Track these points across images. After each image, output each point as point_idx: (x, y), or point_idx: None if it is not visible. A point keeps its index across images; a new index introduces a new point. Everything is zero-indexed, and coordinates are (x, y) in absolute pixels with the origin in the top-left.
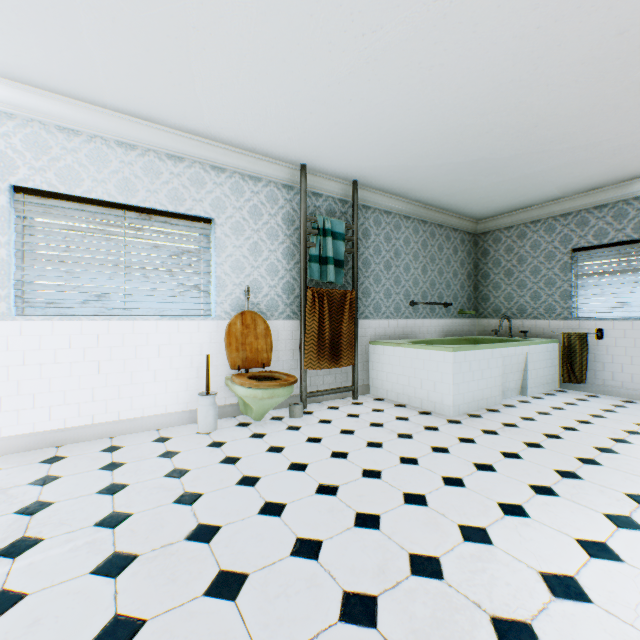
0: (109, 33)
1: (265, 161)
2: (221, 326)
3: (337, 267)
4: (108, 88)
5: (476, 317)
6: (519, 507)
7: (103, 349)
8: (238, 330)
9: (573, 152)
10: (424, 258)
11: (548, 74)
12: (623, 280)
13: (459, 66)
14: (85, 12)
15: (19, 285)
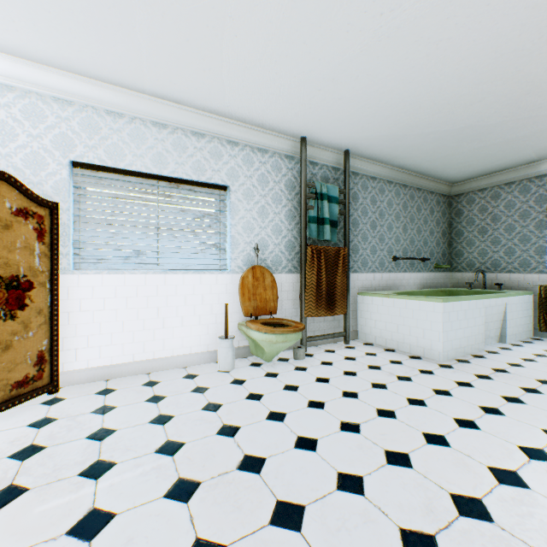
0: (157, 26)
1: (271, 135)
2: (235, 279)
3: (331, 227)
4: (149, 76)
5: (450, 271)
6: (541, 451)
7: (141, 298)
8: (249, 282)
9: None
10: (404, 218)
11: None
12: None
13: (466, 39)
14: (140, 9)
15: (76, 244)
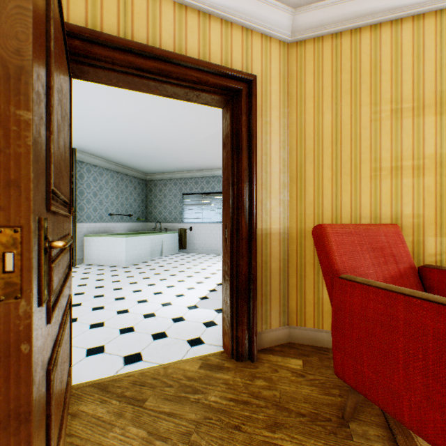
0: None
1: None
2: None
3: None
4: None
5: (147, 222)
6: (136, 282)
7: None
8: None
9: (175, 159)
10: (118, 191)
11: (154, 138)
12: (198, 208)
13: (121, 129)
14: None
15: None
